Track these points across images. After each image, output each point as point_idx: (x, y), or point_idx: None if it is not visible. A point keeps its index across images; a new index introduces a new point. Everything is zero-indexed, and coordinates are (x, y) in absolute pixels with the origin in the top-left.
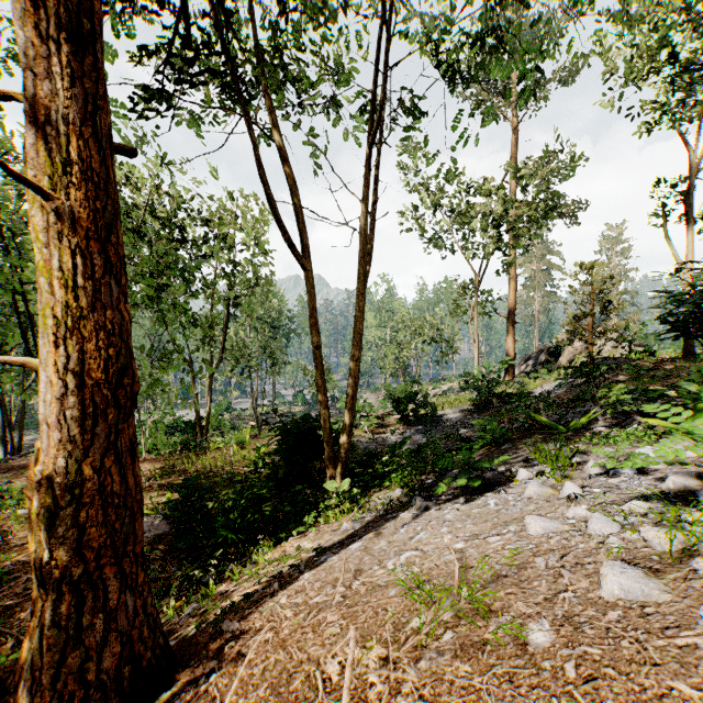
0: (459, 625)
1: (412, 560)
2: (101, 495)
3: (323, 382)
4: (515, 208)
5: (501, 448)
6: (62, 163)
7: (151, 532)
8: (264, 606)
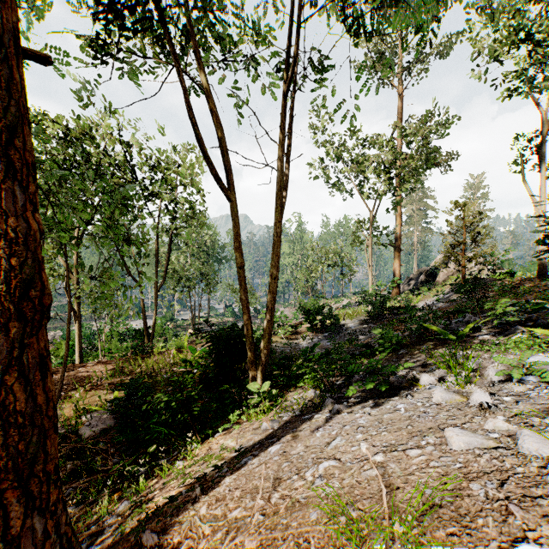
0: None
1: (331, 472)
2: (3, 415)
3: (246, 297)
4: (402, 158)
5: (398, 353)
6: None
7: (97, 426)
8: (184, 515)
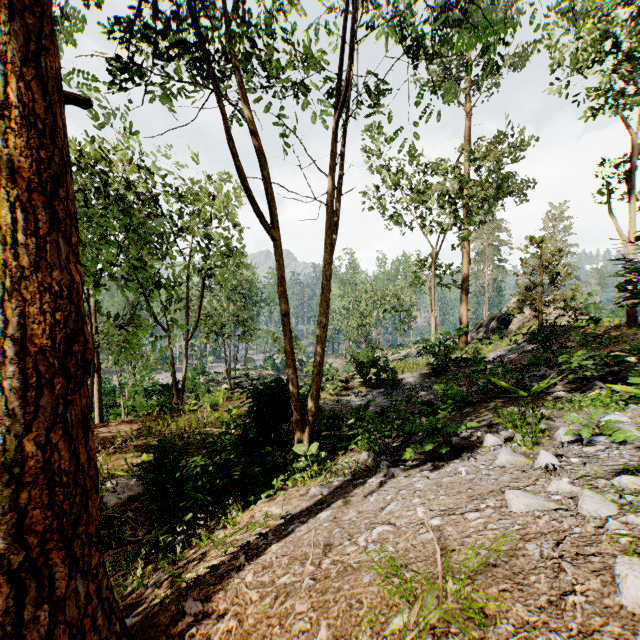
0: (449, 632)
1: (385, 537)
2: (47, 474)
3: (291, 348)
4: (469, 186)
5: (463, 412)
6: (1, 106)
7: (124, 493)
8: (229, 583)
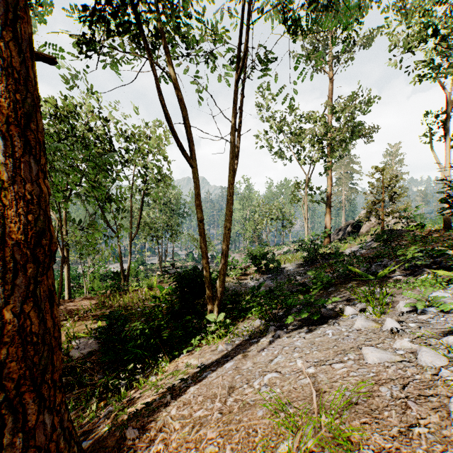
0: None
1: (273, 381)
2: (21, 335)
3: (205, 245)
4: (332, 131)
5: (328, 290)
6: None
7: (85, 349)
8: (158, 416)
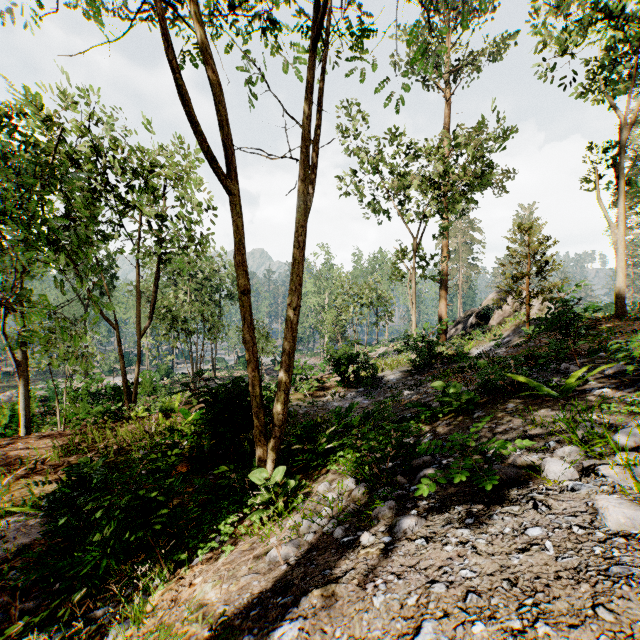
0: None
1: None
2: None
3: (251, 337)
4: (452, 172)
5: (473, 417)
6: None
7: (15, 540)
8: None
